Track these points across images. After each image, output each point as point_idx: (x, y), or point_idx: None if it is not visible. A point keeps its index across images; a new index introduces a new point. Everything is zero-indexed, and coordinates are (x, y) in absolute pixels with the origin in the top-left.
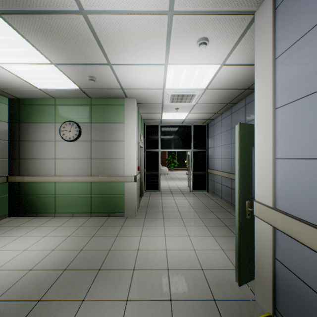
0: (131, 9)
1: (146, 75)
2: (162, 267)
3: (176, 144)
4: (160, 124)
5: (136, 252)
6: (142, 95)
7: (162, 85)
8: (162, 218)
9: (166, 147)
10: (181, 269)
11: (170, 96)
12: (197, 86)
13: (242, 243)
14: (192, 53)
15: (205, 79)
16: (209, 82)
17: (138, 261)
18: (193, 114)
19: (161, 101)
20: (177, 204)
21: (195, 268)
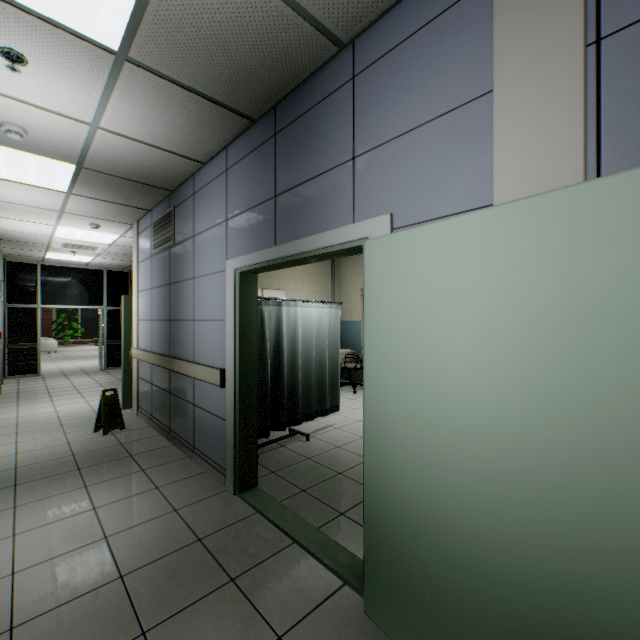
0: (23, 204)
1: (27, 226)
2: (52, 418)
3: (76, 298)
4: (41, 262)
5: (16, 418)
6: (14, 235)
7: (50, 234)
8: (49, 397)
9: (54, 301)
10: (74, 415)
11: (62, 243)
12: (100, 241)
13: (127, 380)
14: (87, 226)
15: (108, 239)
16: (114, 241)
17: (22, 421)
18: (103, 259)
19: (47, 243)
20: (76, 384)
21: (89, 412)
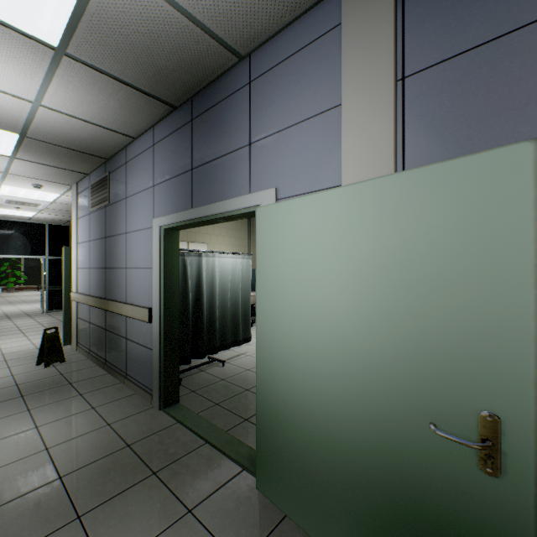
0: None
1: None
2: None
3: (19, 248)
4: None
5: None
6: None
7: None
8: None
9: None
10: (18, 352)
11: (6, 200)
12: (43, 199)
13: (67, 320)
14: (30, 186)
15: (49, 197)
16: (55, 199)
17: None
18: (45, 214)
19: None
20: (19, 325)
21: (32, 349)
